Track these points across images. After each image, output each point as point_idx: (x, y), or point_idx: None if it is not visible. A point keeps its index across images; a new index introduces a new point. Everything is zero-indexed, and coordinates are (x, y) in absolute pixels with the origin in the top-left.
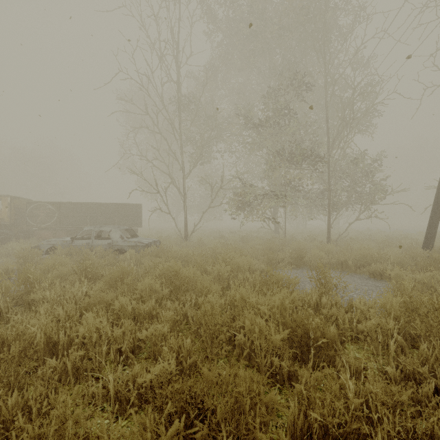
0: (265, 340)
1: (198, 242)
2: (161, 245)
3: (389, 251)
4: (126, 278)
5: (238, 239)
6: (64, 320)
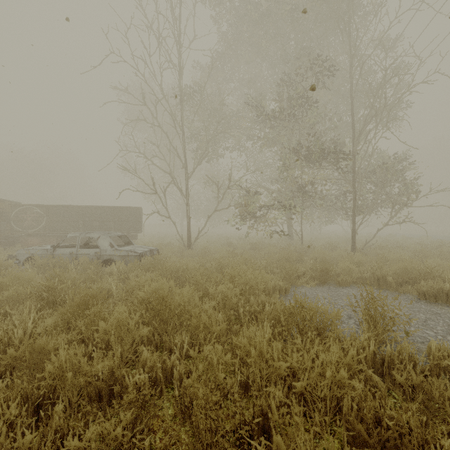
0: None
1: (202, 250)
2: (157, 255)
3: (432, 262)
4: (90, 309)
5: (248, 247)
6: None
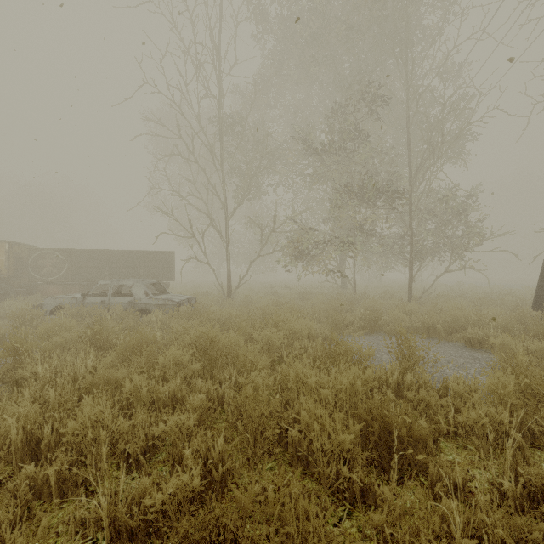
0: (328, 440)
1: (244, 300)
2: (197, 304)
3: (489, 311)
4: (145, 349)
5: (295, 296)
6: (58, 406)
